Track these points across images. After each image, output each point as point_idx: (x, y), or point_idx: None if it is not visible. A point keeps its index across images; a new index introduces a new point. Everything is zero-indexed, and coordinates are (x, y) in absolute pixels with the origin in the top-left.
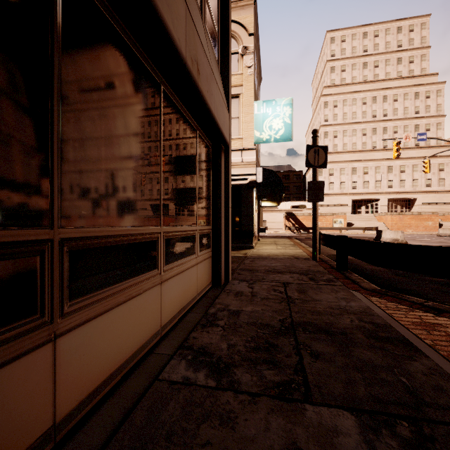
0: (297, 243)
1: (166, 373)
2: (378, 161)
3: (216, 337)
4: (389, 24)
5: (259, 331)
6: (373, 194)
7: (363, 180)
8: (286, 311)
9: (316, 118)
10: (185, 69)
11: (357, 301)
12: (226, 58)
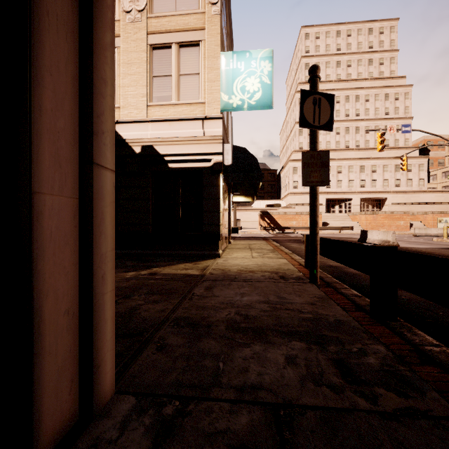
0: (277, 247)
1: None
2: (351, 160)
3: None
4: (361, 24)
5: None
6: (346, 193)
7: (337, 179)
8: None
9: (291, 115)
10: None
11: None
12: None
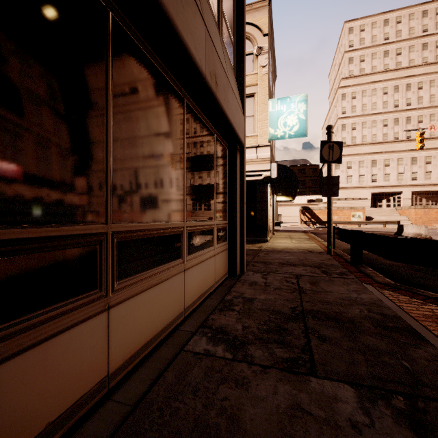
0: (312, 237)
1: (190, 346)
2: (401, 152)
3: (232, 319)
4: (413, 8)
5: (271, 316)
6: (394, 187)
7: (384, 172)
8: (297, 300)
9: (333, 111)
10: (205, 84)
11: (369, 293)
12: (241, 65)
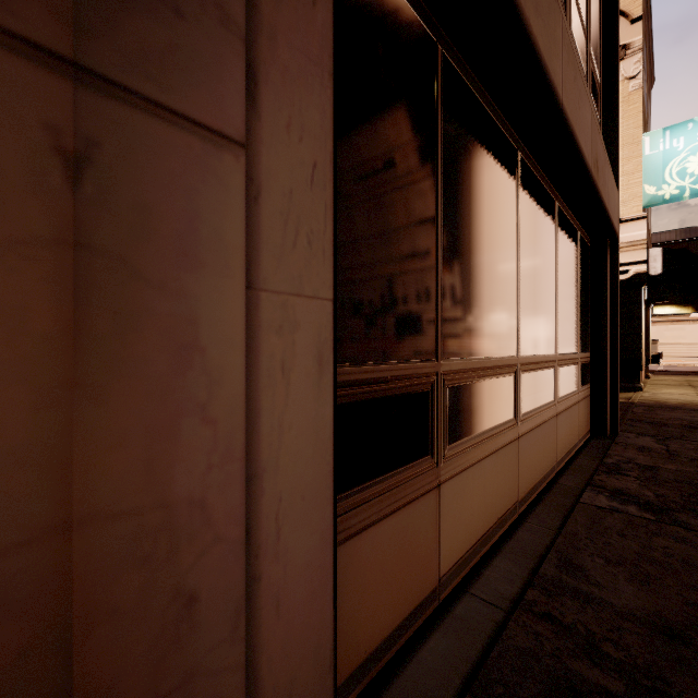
0: None
1: (587, 500)
2: None
3: (631, 484)
4: None
5: None
6: None
7: None
8: None
9: None
10: (590, 180)
11: None
12: (613, 112)
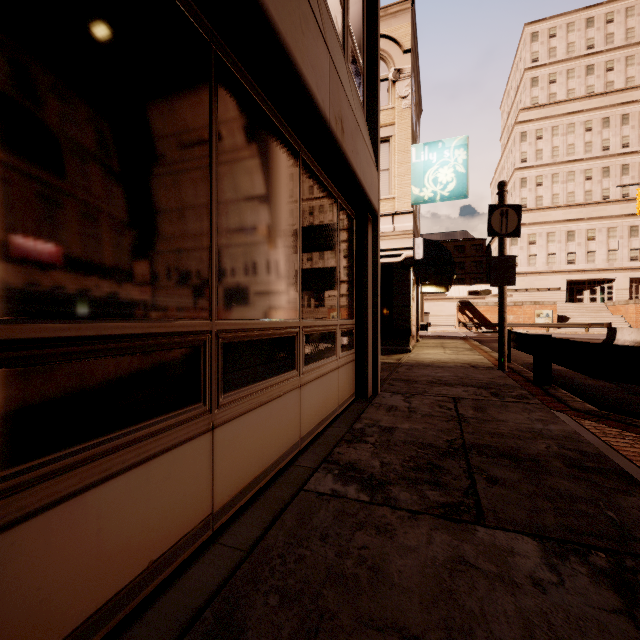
0: (476, 346)
1: (312, 485)
2: (613, 219)
3: (365, 454)
4: None
5: (419, 451)
6: (603, 271)
7: (587, 249)
8: (456, 431)
9: (508, 158)
10: (329, 133)
11: (560, 424)
12: (374, 99)
